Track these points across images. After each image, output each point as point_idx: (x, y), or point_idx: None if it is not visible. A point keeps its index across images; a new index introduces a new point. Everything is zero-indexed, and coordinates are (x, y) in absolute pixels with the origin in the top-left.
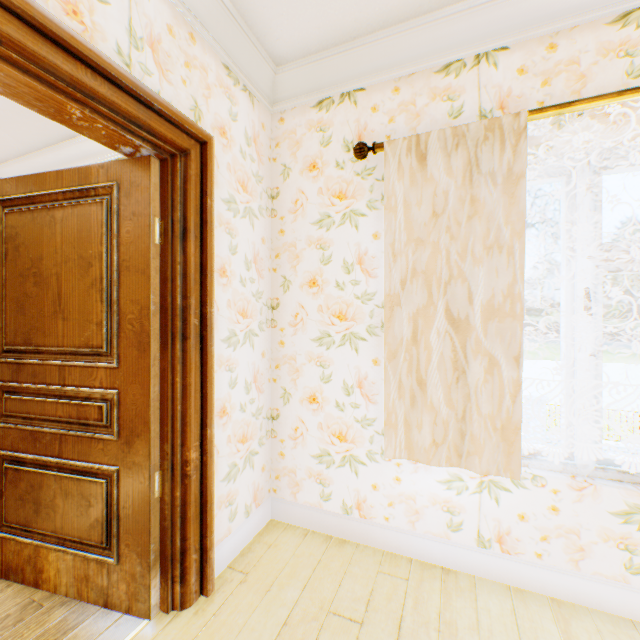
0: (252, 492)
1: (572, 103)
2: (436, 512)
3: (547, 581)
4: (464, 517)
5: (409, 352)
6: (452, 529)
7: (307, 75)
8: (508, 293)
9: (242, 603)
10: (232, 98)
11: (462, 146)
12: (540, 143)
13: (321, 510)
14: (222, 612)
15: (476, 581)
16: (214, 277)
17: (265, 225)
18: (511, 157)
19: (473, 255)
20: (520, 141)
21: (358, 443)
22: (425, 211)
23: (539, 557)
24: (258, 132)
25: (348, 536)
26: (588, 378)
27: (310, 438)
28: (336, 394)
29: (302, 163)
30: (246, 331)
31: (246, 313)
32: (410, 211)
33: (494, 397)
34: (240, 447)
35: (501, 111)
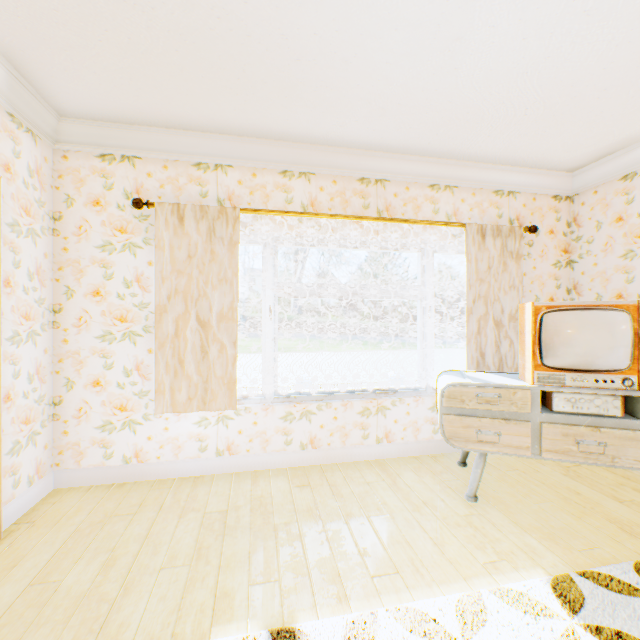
0: (35, 466)
1: (260, 210)
2: (192, 443)
3: (252, 463)
4: (209, 441)
5: (174, 343)
6: (202, 451)
7: (92, 133)
8: (231, 307)
9: (34, 535)
10: (16, 139)
11: (206, 218)
12: (249, 225)
13: (105, 467)
14: (15, 544)
15: (215, 476)
16: (2, 288)
17: (48, 242)
18: (232, 231)
19: (212, 284)
20: (237, 224)
21: (137, 410)
22: (184, 253)
23: (249, 451)
24: (41, 165)
25: (128, 479)
26: (272, 352)
27: (94, 414)
28: (118, 377)
29: (87, 198)
30: (30, 331)
31: (30, 316)
32: (174, 252)
33: (224, 366)
34: (24, 428)
35: (230, 202)
